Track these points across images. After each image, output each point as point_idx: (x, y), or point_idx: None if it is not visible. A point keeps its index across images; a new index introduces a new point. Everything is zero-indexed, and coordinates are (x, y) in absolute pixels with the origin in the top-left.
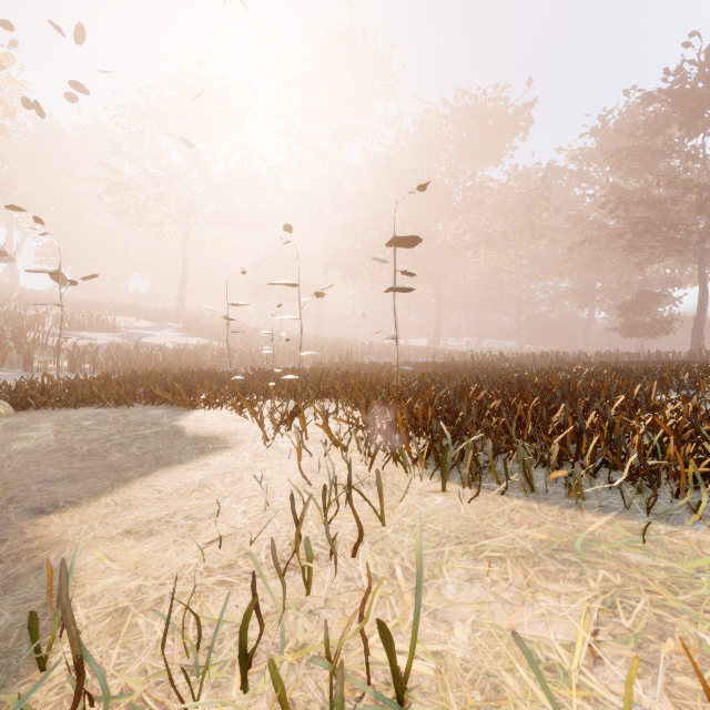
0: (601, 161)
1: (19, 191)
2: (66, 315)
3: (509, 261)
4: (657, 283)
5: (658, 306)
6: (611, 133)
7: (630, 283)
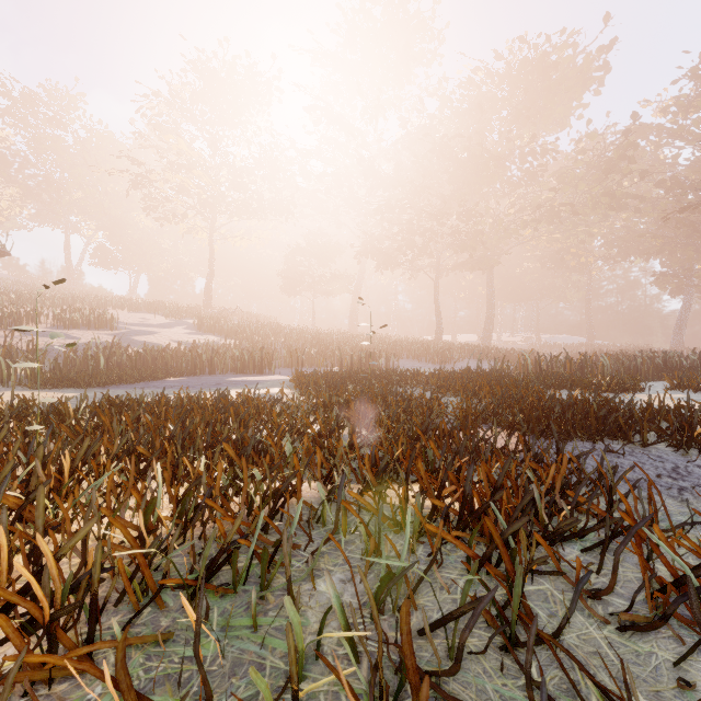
0: None
1: (71, 196)
2: (61, 312)
3: (578, 241)
4: None
5: None
6: None
7: None
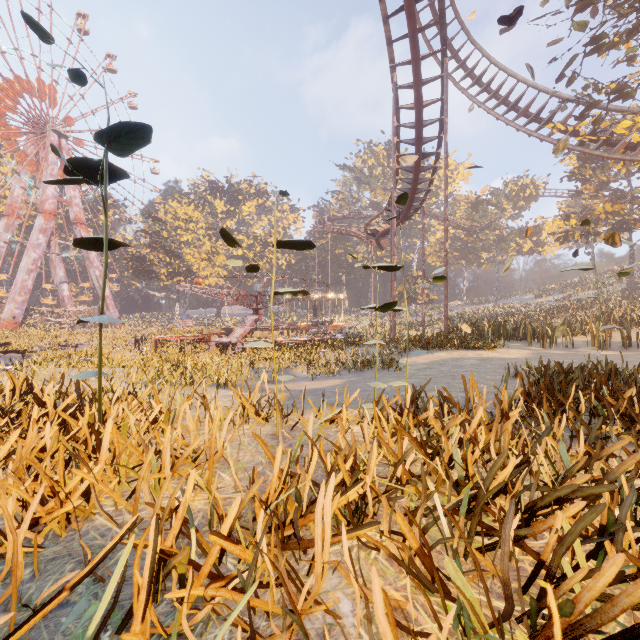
0: None
1: None
2: None
3: None
4: None
5: None
6: None
7: None
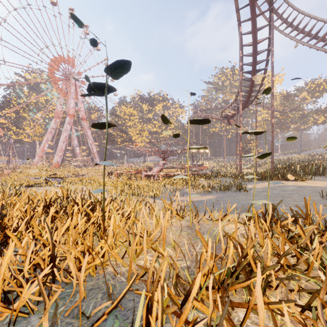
0: None
1: None
2: None
3: None
4: None
5: None
6: None
7: None
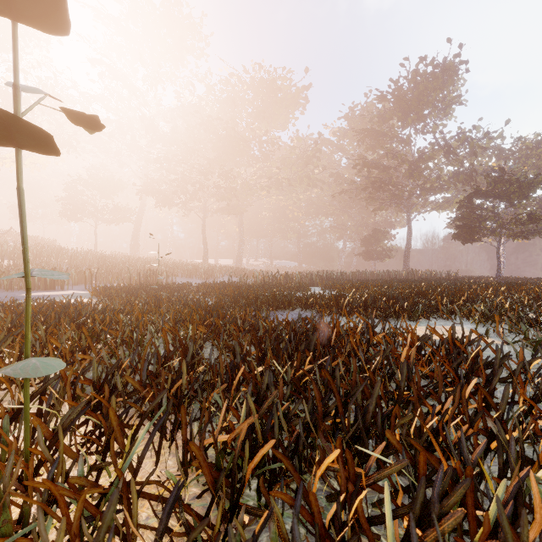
0: (351, 138)
1: None
2: None
3: (293, 202)
4: (382, 225)
5: (384, 240)
6: (357, 120)
7: (368, 224)
